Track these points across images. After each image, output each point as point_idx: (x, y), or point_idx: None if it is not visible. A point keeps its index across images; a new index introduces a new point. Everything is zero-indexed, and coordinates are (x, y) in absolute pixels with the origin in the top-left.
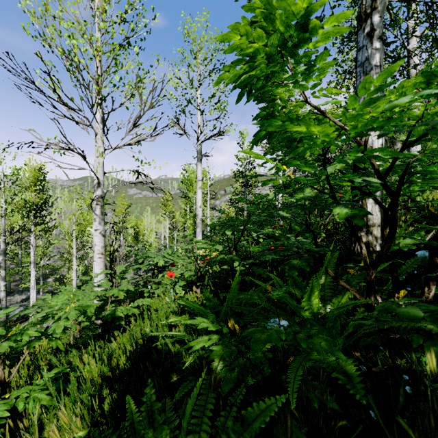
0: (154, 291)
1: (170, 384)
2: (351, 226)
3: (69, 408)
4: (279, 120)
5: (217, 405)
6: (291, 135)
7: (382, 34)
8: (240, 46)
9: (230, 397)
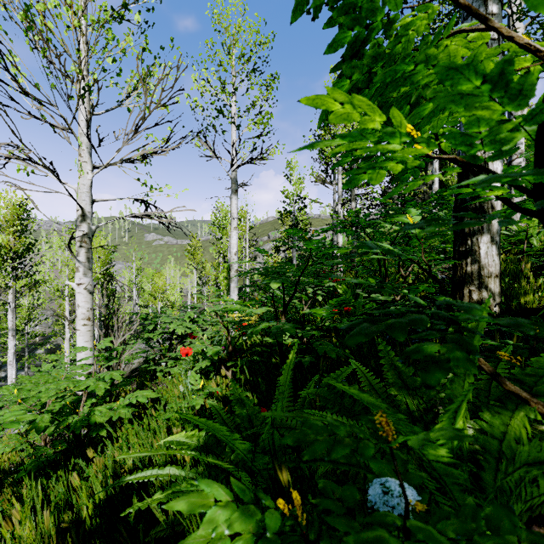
0: (170, 369)
1: None
2: None
3: None
4: None
5: None
6: (409, 76)
7: None
8: None
9: None
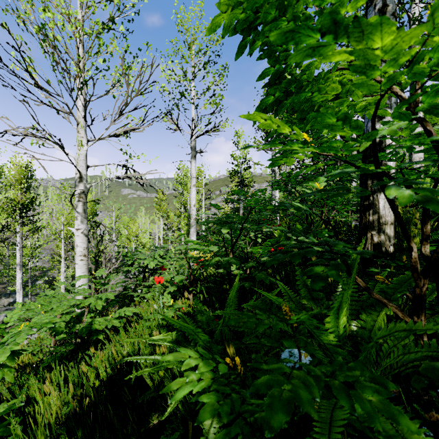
0: (144, 295)
1: (149, 429)
2: (399, 218)
3: None
4: (315, 32)
5: None
6: (310, 98)
7: (395, 10)
8: None
9: None
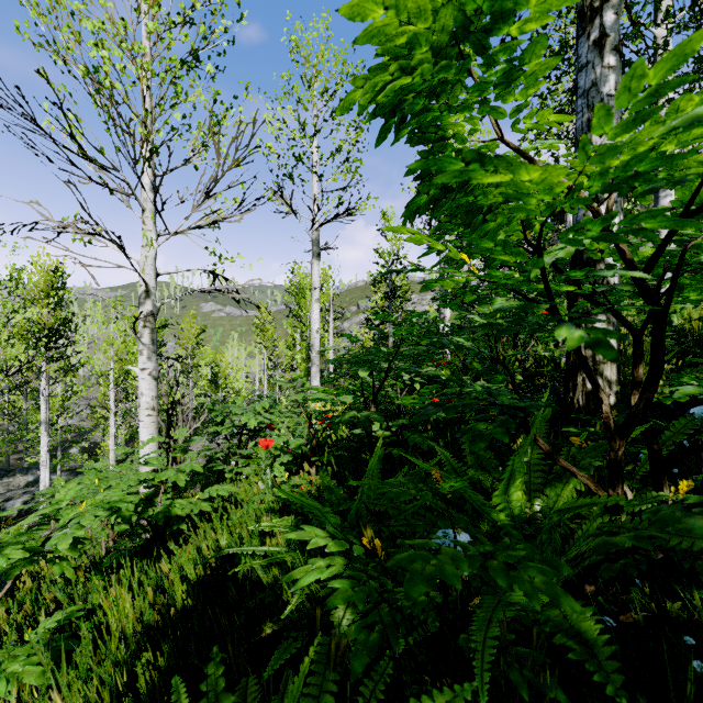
0: (241, 469)
1: (260, 641)
2: (583, 361)
3: (76, 690)
4: (459, 161)
5: (341, 694)
6: (473, 201)
7: (619, 43)
8: (384, 31)
9: (366, 679)
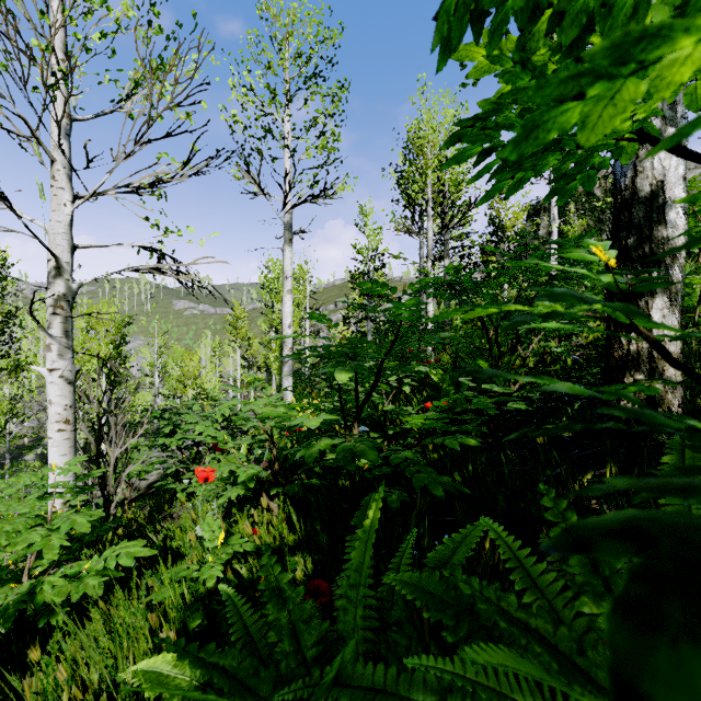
0: (195, 489)
1: None
2: None
3: None
4: None
5: None
6: None
7: None
8: None
9: None
